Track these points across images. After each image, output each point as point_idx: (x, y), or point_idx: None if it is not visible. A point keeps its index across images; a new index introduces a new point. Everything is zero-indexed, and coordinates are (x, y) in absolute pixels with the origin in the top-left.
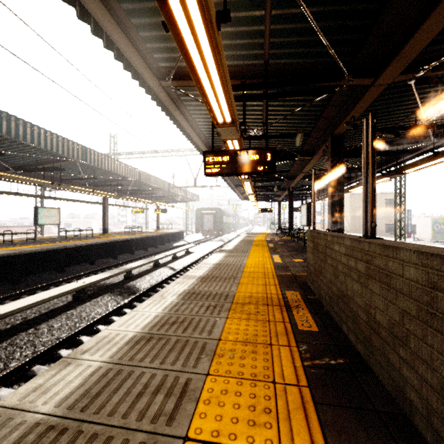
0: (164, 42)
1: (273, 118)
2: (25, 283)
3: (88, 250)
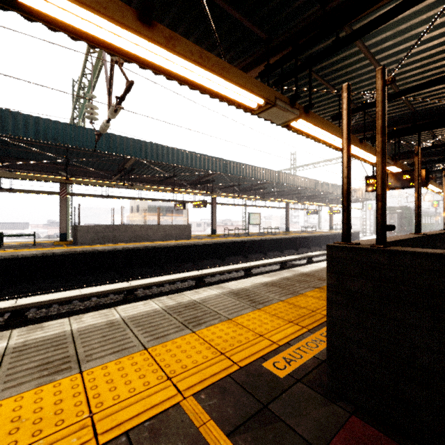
0: (337, 121)
1: (444, 130)
2: (249, 258)
3: (279, 242)
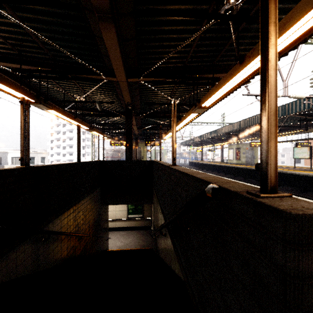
0: None
1: None
2: None
3: None
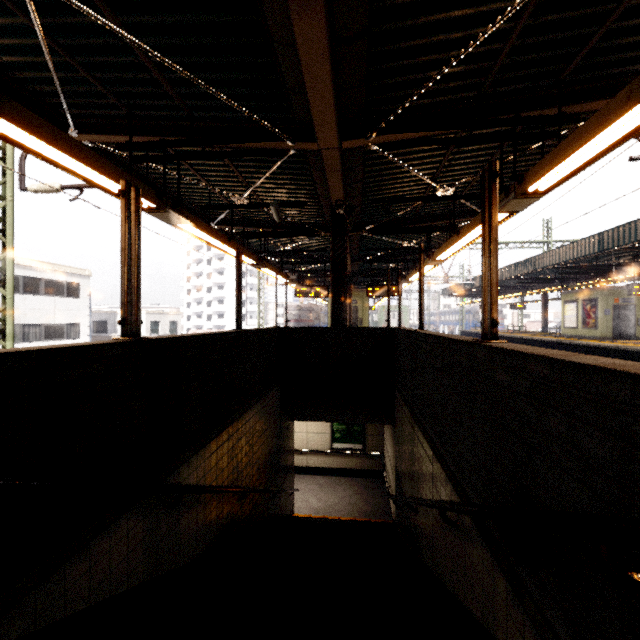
0: None
1: None
2: None
3: None
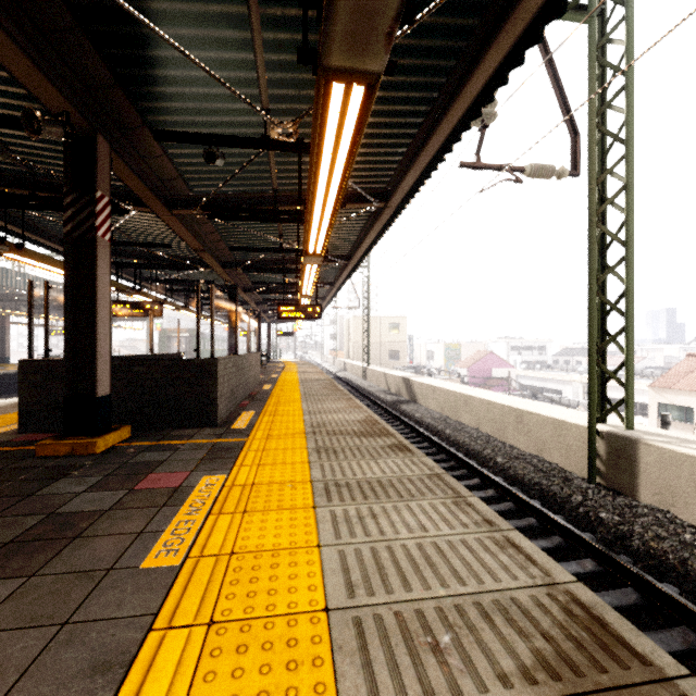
0: None
1: None
2: None
3: None
